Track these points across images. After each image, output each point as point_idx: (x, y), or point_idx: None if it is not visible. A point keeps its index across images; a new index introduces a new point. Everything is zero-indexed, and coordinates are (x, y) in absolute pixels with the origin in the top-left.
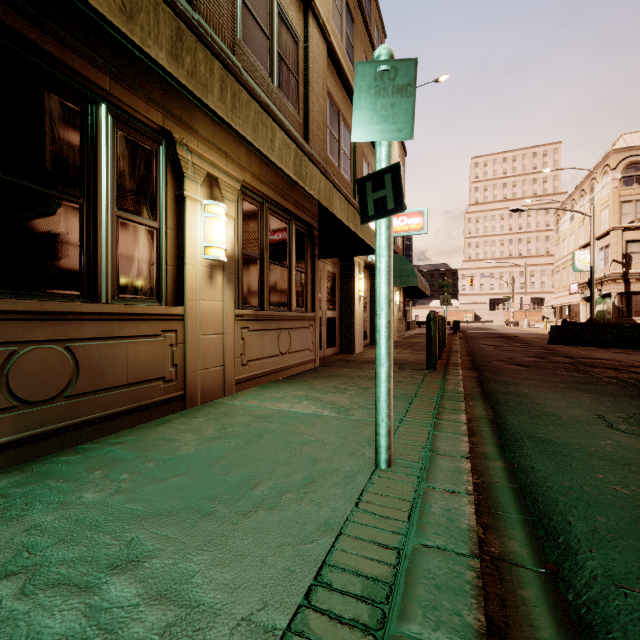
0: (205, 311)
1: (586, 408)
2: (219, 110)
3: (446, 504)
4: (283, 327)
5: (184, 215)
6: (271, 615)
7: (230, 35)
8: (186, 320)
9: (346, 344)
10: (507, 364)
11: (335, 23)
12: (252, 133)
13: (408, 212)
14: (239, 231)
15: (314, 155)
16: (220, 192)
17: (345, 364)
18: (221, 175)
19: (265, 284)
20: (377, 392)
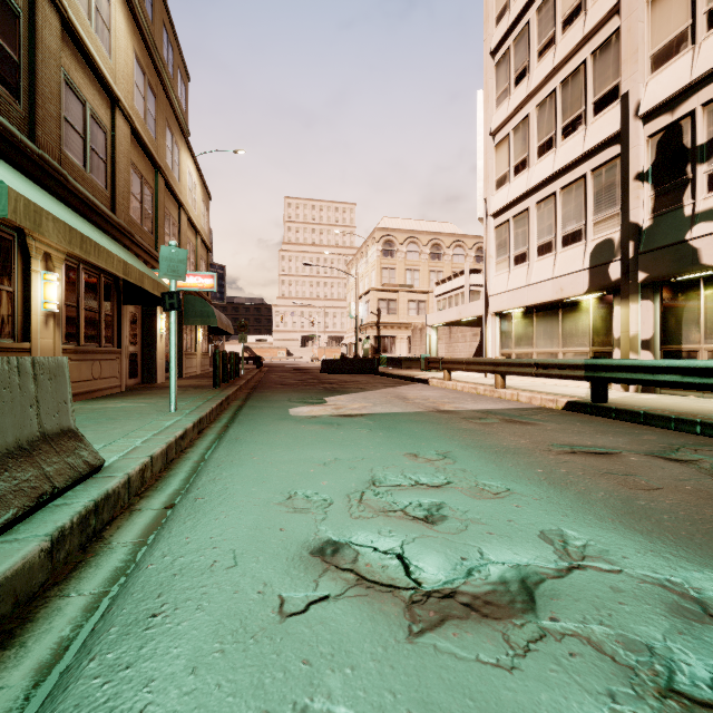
0: (43, 346)
1: (288, 397)
2: (94, 260)
3: (196, 414)
4: (96, 359)
5: (31, 282)
6: (138, 426)
7: (59, 151)
8: (32, 352)
9: (148, 375)
10: (275, 385)
11: (139, 106)
12: (105, 263)
13: (203, 274)
14: (63, 288)
15: (121, 223)
16: (52, 263)
17: (149, 389)
18: (53, 251)
19: (81, 326)
20: (171, 381)
